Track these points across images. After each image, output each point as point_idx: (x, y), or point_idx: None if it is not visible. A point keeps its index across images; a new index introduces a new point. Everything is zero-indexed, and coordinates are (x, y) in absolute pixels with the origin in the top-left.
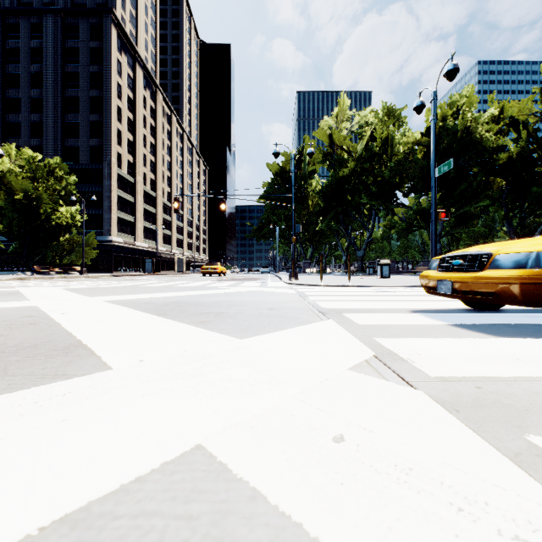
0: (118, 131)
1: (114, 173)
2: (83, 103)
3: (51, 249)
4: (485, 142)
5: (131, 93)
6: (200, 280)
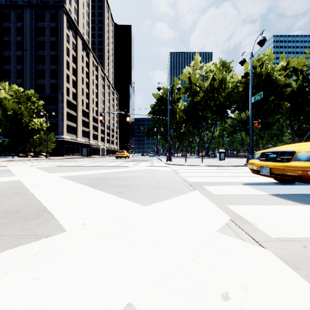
0: (67, 75)
1: (65, 99)
2: (47, 59)
3: (28, 143)
4: (278, 81)
5: (75, 53)
6: (115, 161)
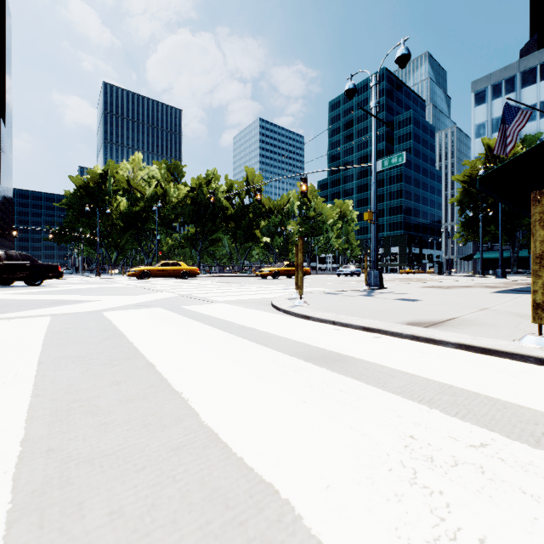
0: None
1: None
2: None
3: None
4: (221, 203)
5: None
6: None
